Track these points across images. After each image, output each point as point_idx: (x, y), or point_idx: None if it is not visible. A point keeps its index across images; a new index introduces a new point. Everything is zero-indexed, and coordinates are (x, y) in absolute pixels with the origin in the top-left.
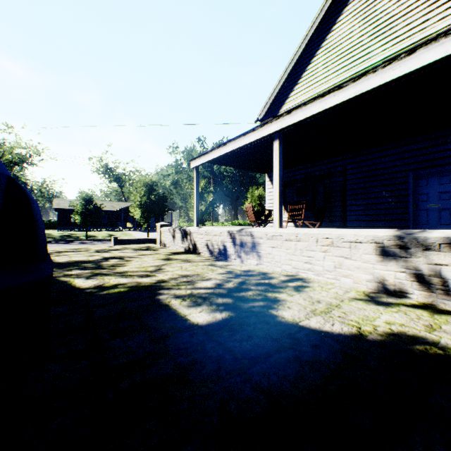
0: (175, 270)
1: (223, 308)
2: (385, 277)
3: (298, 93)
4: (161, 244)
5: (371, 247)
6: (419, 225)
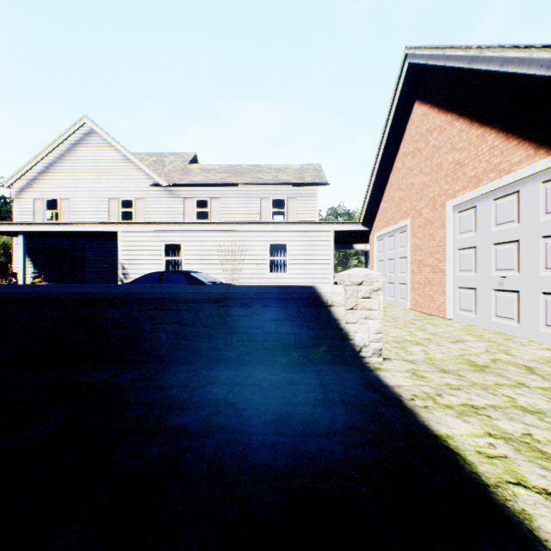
0: None
1: None
2: None
3: (49, 180)
4: None
5: None
6: None
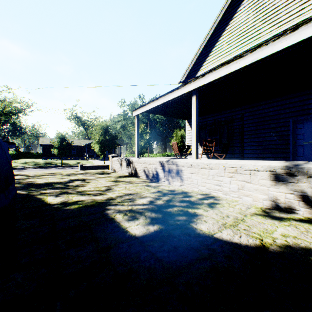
0: (121, 189)
1: (155, 221)
2: (278, 197)
3: (209, 62)
4: (112, 170)
5: (266, 174)
6: (297, 156)
